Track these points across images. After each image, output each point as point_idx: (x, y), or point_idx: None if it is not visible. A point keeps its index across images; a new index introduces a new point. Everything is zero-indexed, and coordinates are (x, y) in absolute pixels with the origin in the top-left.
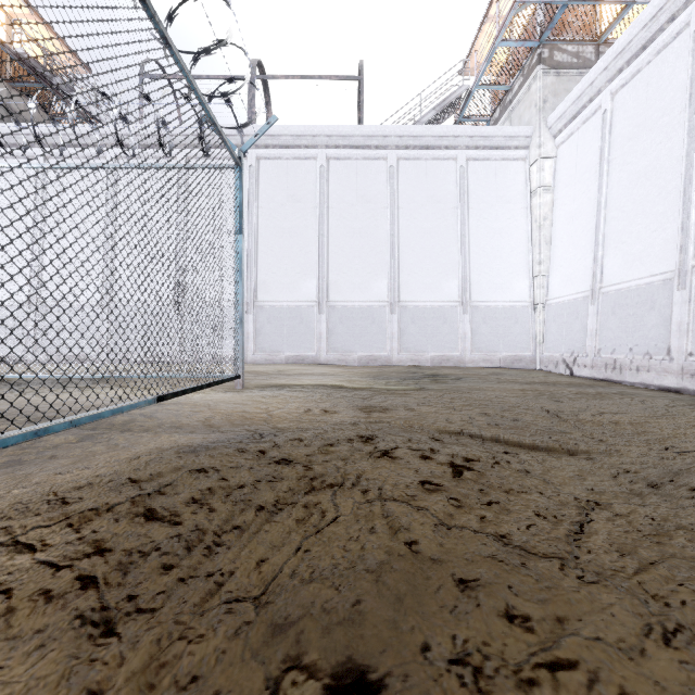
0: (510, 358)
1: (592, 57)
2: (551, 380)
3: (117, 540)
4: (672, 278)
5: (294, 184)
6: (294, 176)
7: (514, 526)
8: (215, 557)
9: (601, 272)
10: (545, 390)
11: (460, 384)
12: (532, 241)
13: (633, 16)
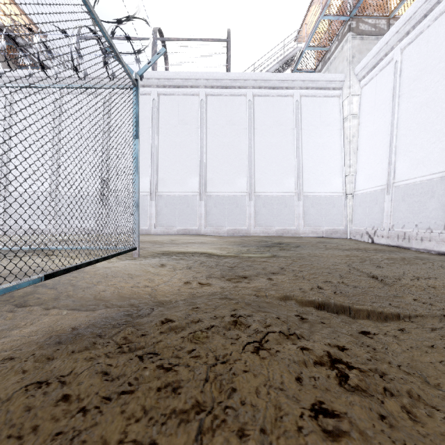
0: (330, 231)
1: (385, 27)
2: (361, 247)
3: None
4: None
5: (183, 112)
6: (183, 107)
7: None
8: None
9: (393, 172)
10: (363, 256)
11: (301, 251)
12: (344, 152)
13: None
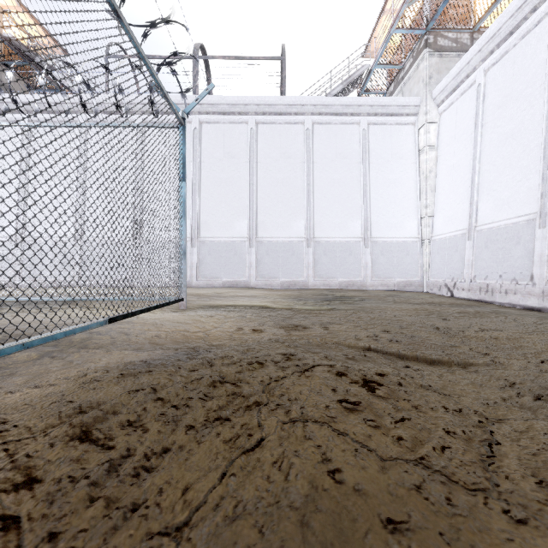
0: (403, 283)
1: (468, 42)
2: (436, 301)
3: (49, 466)
4: (534, 219)
5: (230, 143)
6: (230, 137)
7: (429, 448)
8: (143, 484)
9: (476, 213)
10: (433, 309)
11: (364, 305)
12: (420, 189)
13: (501, 9)
